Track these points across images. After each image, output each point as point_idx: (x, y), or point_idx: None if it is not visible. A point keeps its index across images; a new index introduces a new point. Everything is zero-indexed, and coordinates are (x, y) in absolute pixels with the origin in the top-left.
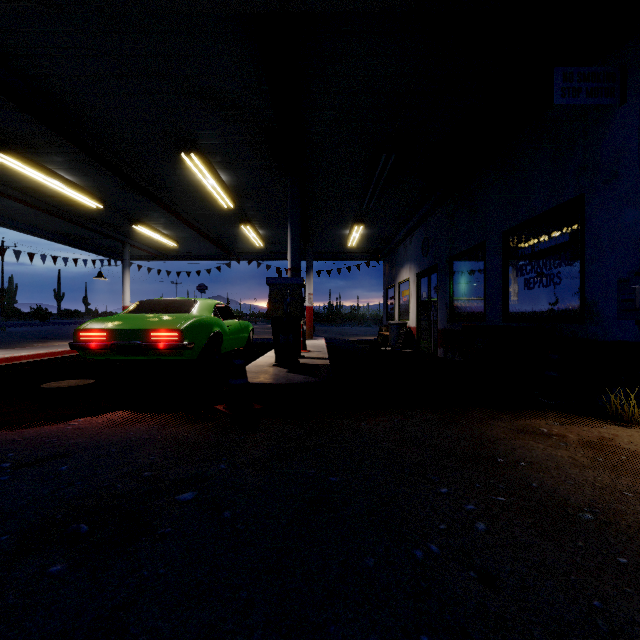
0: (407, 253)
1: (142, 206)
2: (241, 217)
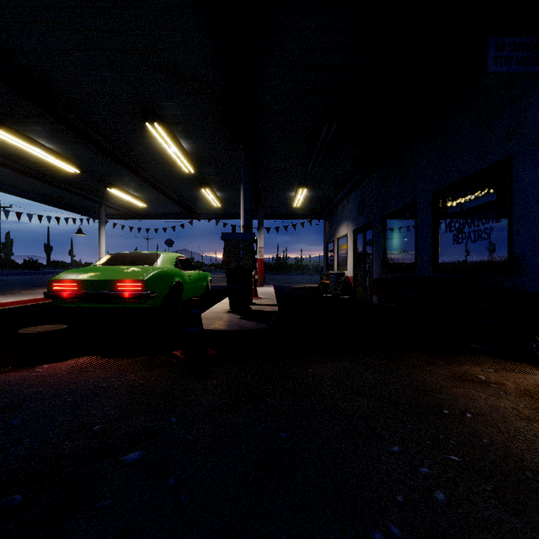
0: (345, 212)
1: (114, 171)
2: (201, 181)
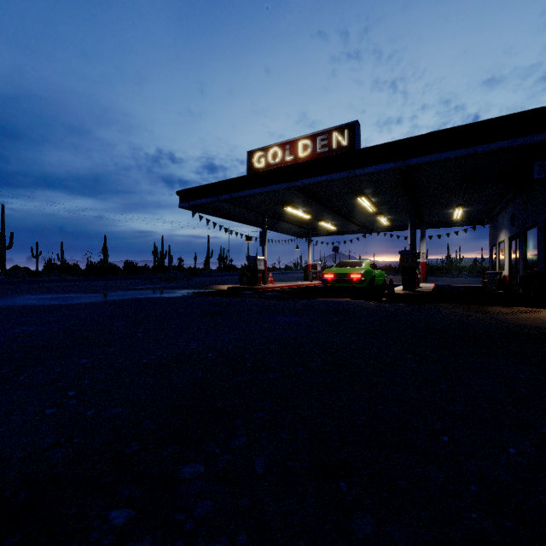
0: (503, 222)
1: (327, 214)
2: (377, 212)
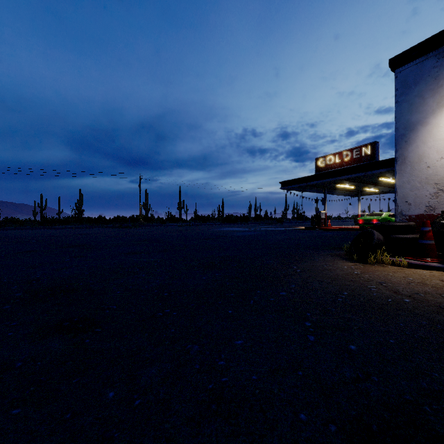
0: None
1: (367, 184)
2: None
